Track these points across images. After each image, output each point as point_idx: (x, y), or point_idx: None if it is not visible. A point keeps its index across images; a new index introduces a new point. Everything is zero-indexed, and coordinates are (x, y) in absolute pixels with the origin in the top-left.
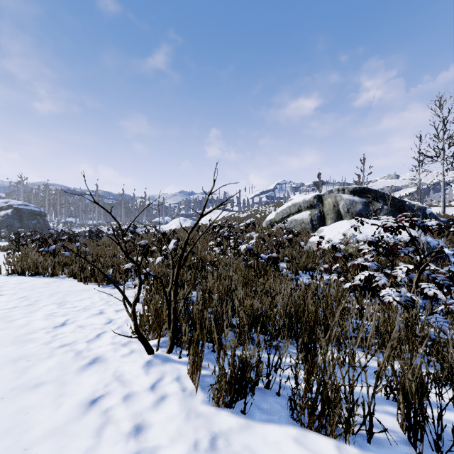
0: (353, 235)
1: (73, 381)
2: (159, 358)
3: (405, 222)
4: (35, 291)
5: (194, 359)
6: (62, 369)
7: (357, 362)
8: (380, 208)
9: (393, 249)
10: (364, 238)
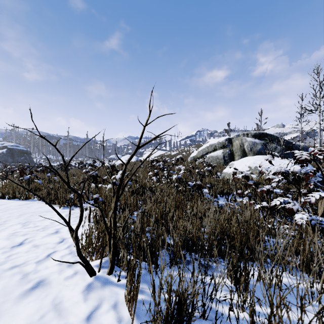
0: (257, 167)
1: (9, 311)
2: (100, 280)
3: (319, 155)
4: (7, 212)
5: (131, 287)
6: (3, 295)
7: (284, 284)
8: (274, 148)
9: (298, 178)
10: (278, 169)
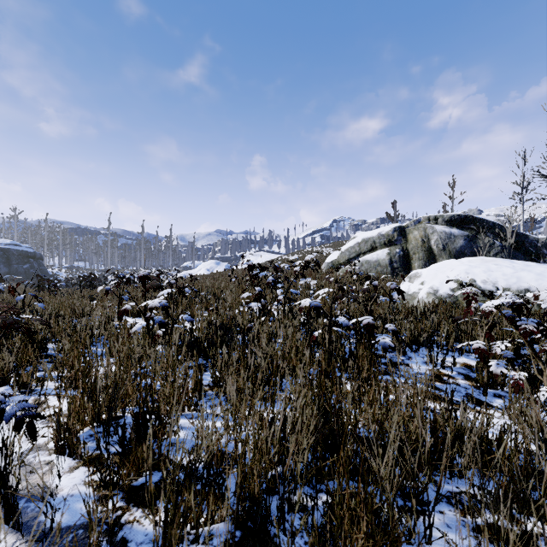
0: (474, 281)
1: None
2: None
3: None
4: None
5: None
6: None
7: None
8: (490, 245)
9: None
10: None
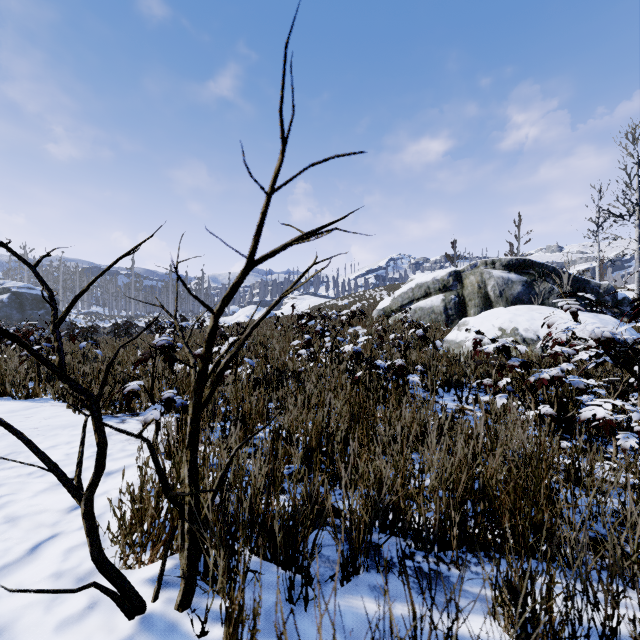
0: (517, 330)
1: None
2: (153, 631)
3: None
4: None
5: None
6: None
7: None
8: (549, 291)
9: (633, 353)
10: (597, 332)
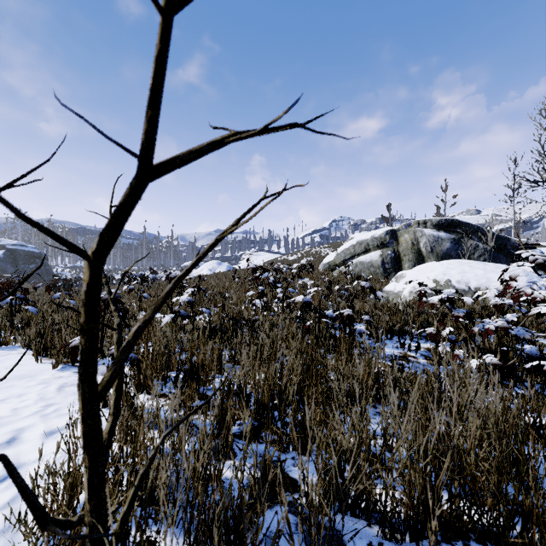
0: (450, 281)
1: None
2: None
3: None
4: None
5: None
6: None
7: None
8: (474, 247)
9: None
10: None
